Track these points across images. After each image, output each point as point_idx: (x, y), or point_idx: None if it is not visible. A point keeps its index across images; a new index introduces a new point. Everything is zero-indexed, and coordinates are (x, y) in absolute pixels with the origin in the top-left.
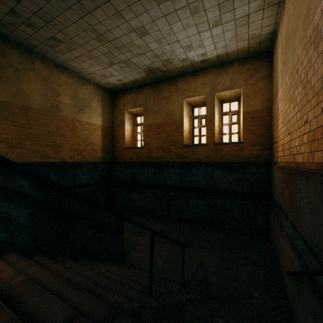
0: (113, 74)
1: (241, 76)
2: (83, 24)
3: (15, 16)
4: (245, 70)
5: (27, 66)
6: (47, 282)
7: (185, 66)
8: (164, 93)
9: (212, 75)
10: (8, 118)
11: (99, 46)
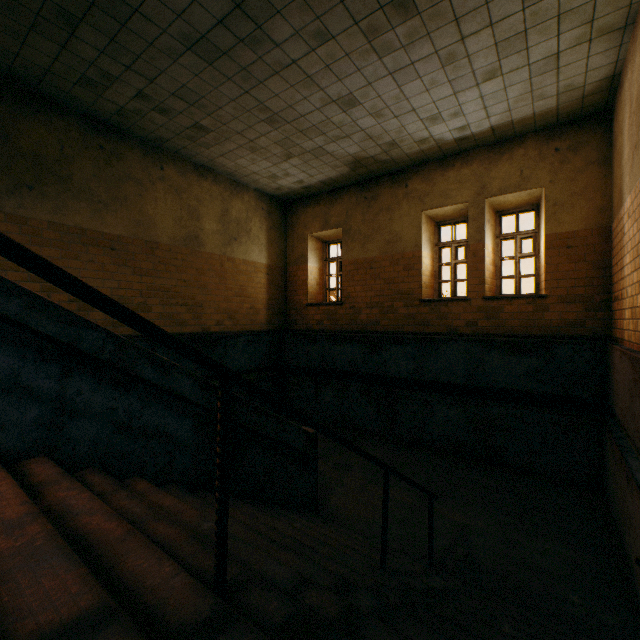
0: (289, 173)
1: (542, 164)
2: (247, 102)
3: (144, 101)
4: (551, 151)
5: (153, 174)
6: (238, 534)
7: (426, 150)
8: (383, 201)
9: (480, 164)
10: (128, 263)
11: (269, 131)
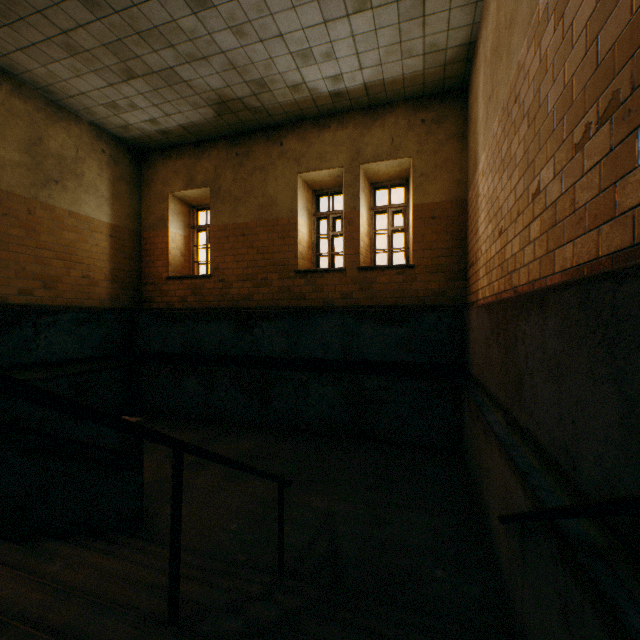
0: (135, 103)
1: (411, 134)
2: None
3: None
4: (418, 122)
5: None
6: None
7: (301, 102)
8: (257, 160)
9: (355, 127)
10: None
11: (90, 21)
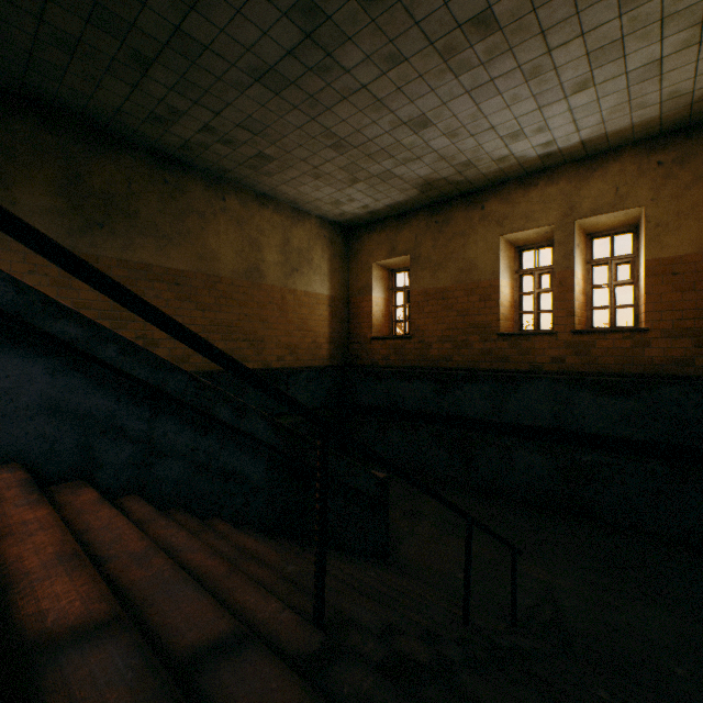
0: (353, 198)
1: (641, 180)
2: (313, 129)
3: (209, 134)
4: (652, 165)
5: (215, 206)
6: None
7: (505, 168)
8: (456, 226)
9: (568, 181)
10: (191, 298)
11: (335, 157)
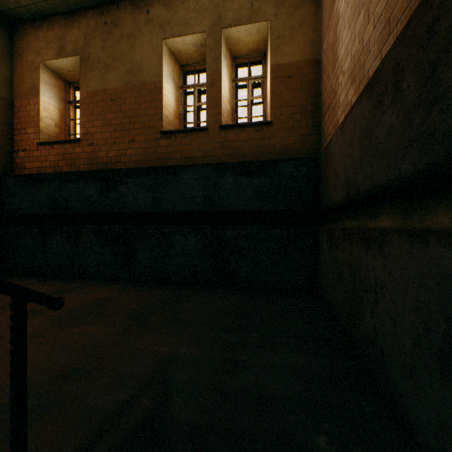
0: None
1: None
2: None
3: None
4: None
5: None
6: None
7: None
8: (124, 27)
9: None
10: None
11: None
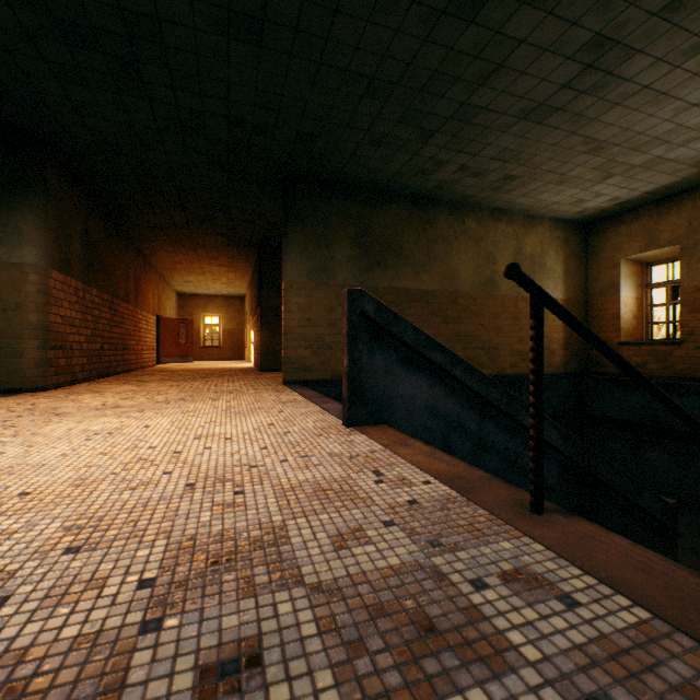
0: (600, 193)
1: None
2: (569, 141)
3: (462, 172)
4: None
5: (456, 230)
6: None
7: None
8: None
9: None
10: (437, 313)
11: (588, 160)
